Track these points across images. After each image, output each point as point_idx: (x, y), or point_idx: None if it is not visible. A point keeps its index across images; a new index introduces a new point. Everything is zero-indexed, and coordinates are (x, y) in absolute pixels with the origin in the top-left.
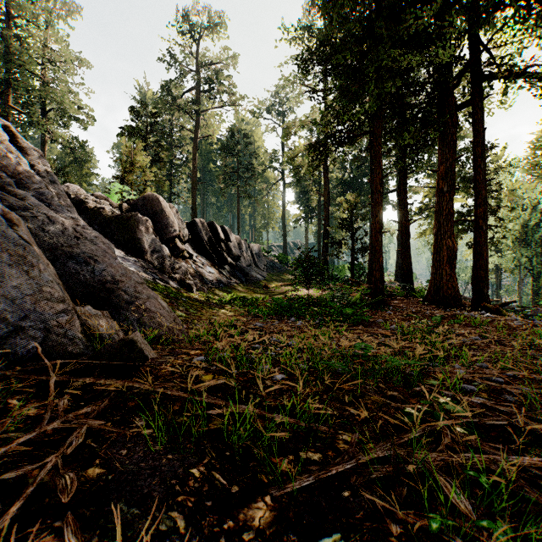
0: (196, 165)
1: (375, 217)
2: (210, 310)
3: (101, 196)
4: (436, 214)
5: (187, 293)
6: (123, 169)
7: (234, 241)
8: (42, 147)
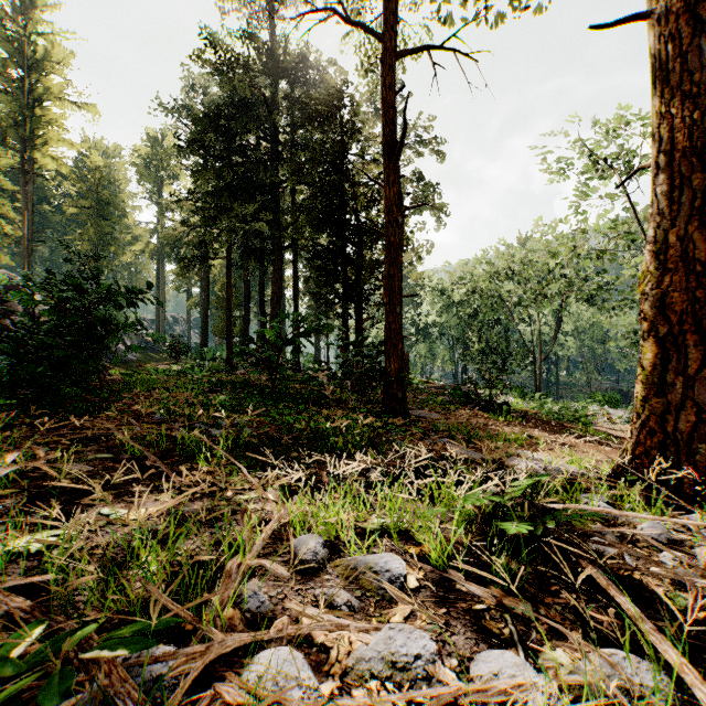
0: (33, 217)
1: (227, 315)
2: None
3: None
4: (271, 314)
5: None
6: None
7: None
8: None
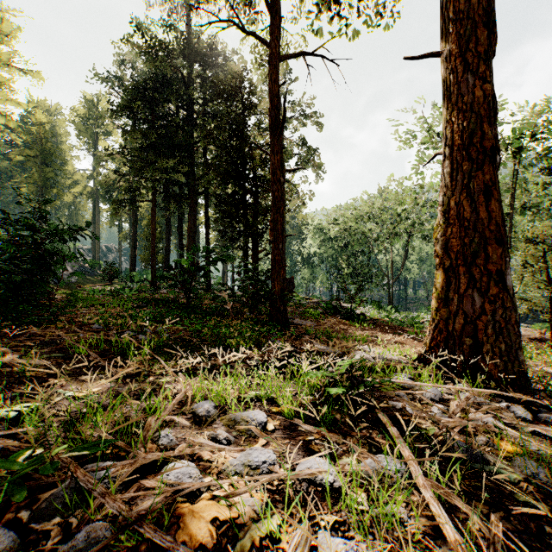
0: None
1: (152, 246)
2: None
3: None
4: (188, 246)
5: None
6: None
7: None
8: None
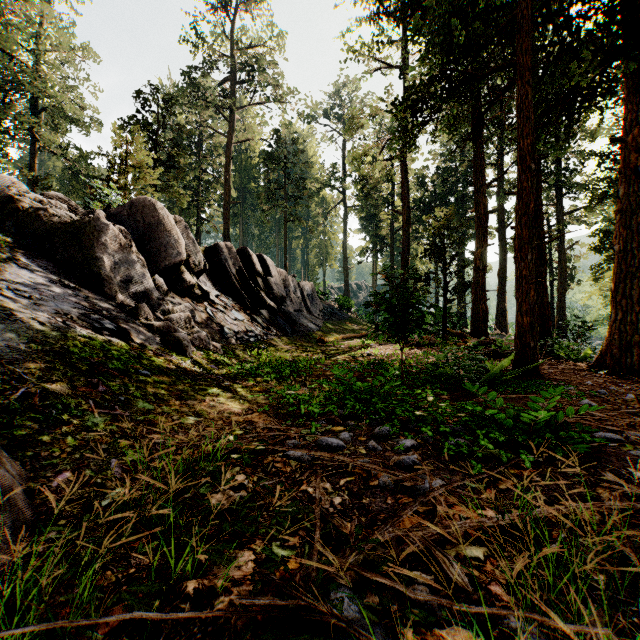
0: (230, 178)
1: (521, 215)
2: (198, 396)
3: (58, 198)
4: (620, 216)
5: (169, 356)
6: (109, 167)
7: (276, 276)
8: (31, 158)
